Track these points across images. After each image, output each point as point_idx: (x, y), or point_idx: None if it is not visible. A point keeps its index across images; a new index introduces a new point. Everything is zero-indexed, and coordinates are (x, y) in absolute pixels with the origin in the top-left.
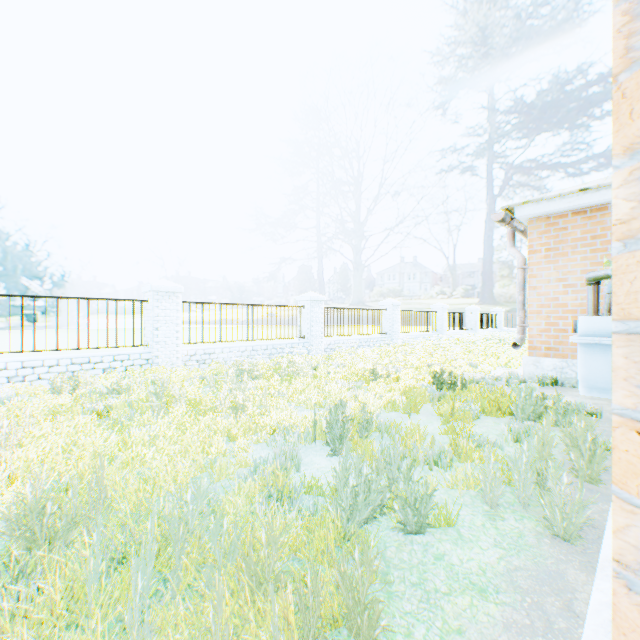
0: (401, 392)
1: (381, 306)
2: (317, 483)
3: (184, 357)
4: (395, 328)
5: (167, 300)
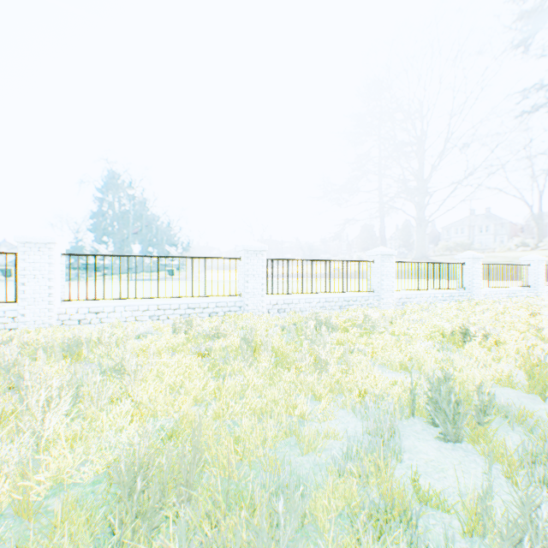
0: (518, 364)
1: (457, 259)
2: (437, 494)
3: (267, 306)
4: (475, 283)
5: (254, 257)
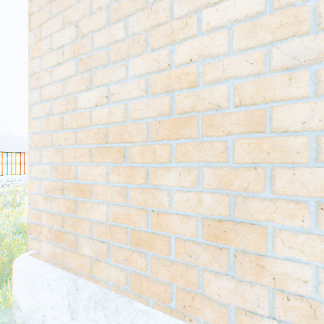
0: None
1: None
2: None
3: None
4: None
5: None
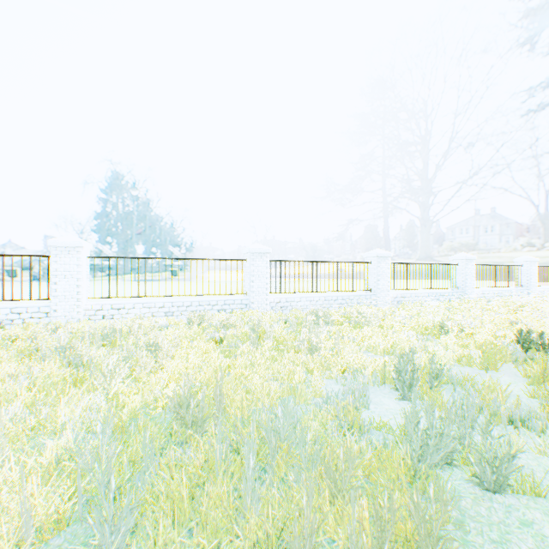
0: (476, 348)
1: (451, 261)
2: (386, 421)
3: (271, 304)
4: (468, 283)
5: (259, 259)
